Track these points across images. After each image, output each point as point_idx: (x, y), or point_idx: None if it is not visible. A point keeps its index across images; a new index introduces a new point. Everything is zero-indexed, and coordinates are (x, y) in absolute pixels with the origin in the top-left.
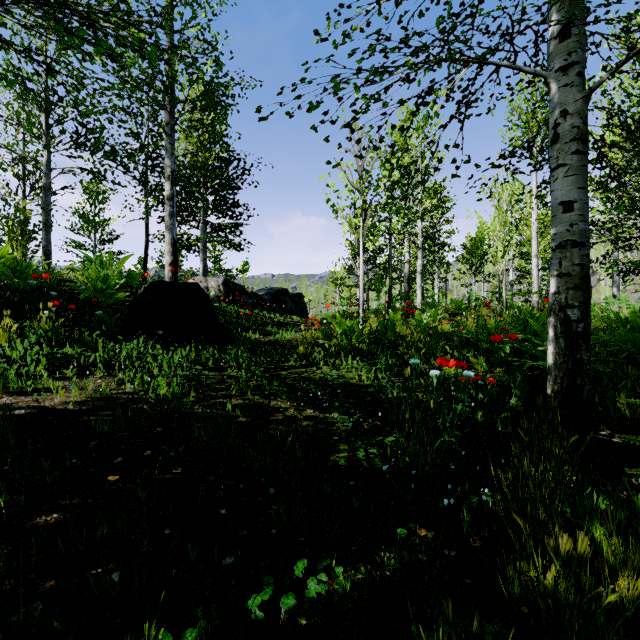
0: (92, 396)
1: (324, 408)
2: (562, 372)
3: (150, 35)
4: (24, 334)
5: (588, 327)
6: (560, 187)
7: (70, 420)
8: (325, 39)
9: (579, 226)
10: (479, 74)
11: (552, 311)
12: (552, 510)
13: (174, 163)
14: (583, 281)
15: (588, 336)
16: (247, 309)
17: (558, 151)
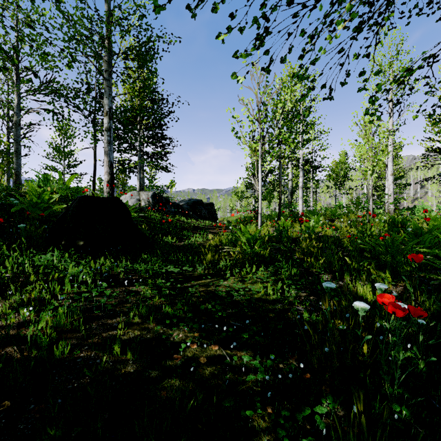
0: None
1: (231, 340)
2: None
3: None
4: None
5: None
6: None
7: None
8: None
9: None
10: None
11: None
12: None
13: (111, 102)
14: None
15: None
16: (169, 216)
17: None
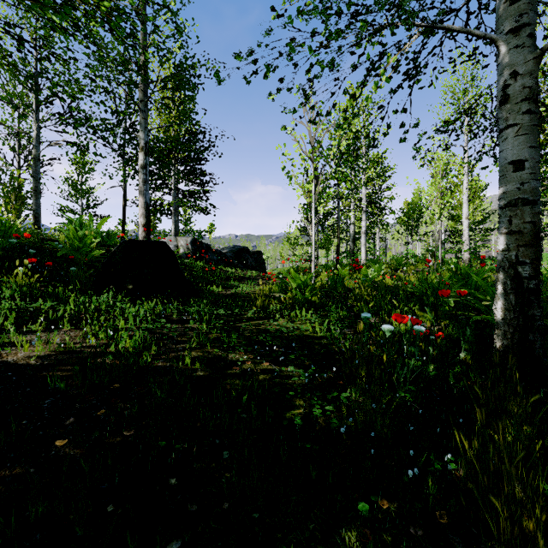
0: (56, 350)
1: (280, 360)
2: (512, 327)
3: (121, 14)
4: (1, 289)
5: (539, 284)
6: (510, 147)
7: (29, 376)
8: (281, 15)
9: (530, 185)
10: (423, 48)
11: (502, 268)
12: (526, 484)
13: (147, 136)
14: (534, 238)
15: (539, 292)
16: (212, 265)
17: (508, 112)
